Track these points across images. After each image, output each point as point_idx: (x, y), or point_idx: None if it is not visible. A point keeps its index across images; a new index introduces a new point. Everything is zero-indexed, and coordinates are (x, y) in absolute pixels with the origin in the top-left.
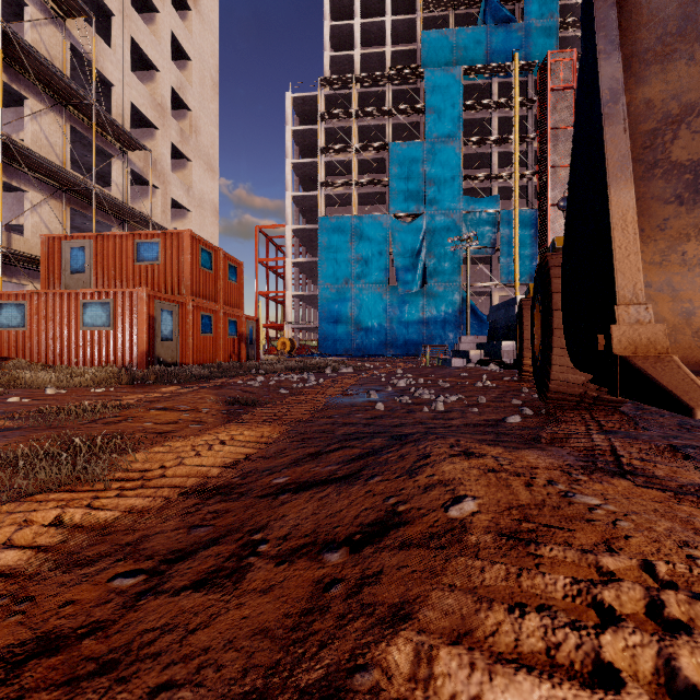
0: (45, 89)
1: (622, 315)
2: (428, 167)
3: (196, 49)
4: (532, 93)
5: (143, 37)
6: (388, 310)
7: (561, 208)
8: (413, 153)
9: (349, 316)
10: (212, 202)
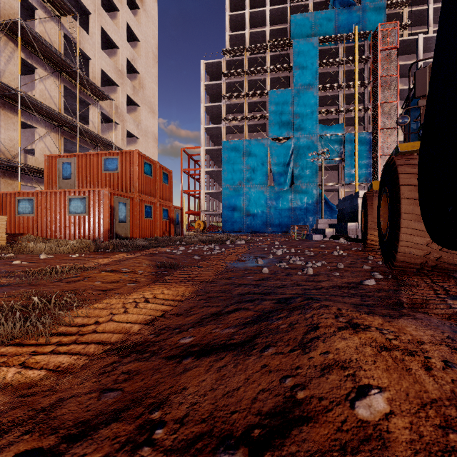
0: (48, 62)
1: None
2: (295, 106)
3: (143, 34)
4: (367, 53)
5: (109, 27)
6: (268, 201)
7: (400, 124)
8: (285, 97)
9: (242, 206)
10: (153, 133)
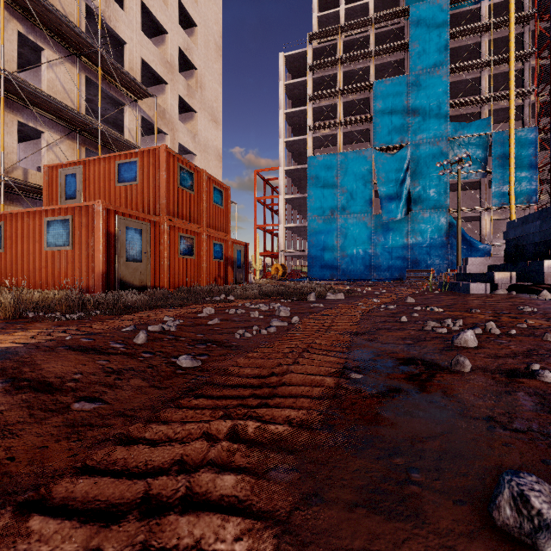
0: (59, 40)
1: None
2: (412, 99)
3: (201, 17)
4: (529, 8)
5: (153, 3)
6: (372, 237)
7: None
8: (397, 88)
9: (335, 244)
10: (216, 148)
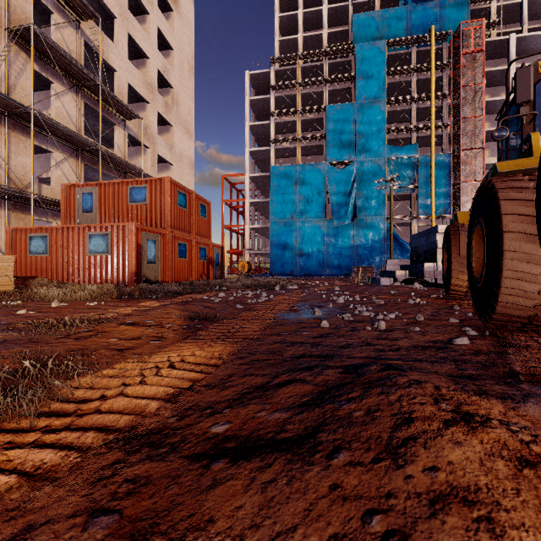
0: (65, 75)
1: None
2: (357, 123)
3: (177, 41)
4: (446, 58)
5: (137, 33)
6: (325, 238)
7: (496, 138)
8: (346, 113)
9: (294, 244)
10: (189, 158)
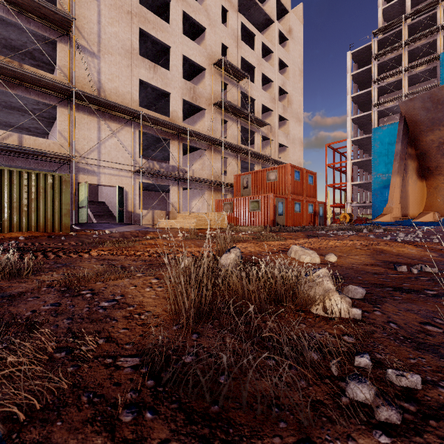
0: (233, 115)
1: (387, 205)
2: None
3: (290, 59)
4: None
5: (267, 70)
6: None
7: None
8: None
9: None
10: (299, 138)
